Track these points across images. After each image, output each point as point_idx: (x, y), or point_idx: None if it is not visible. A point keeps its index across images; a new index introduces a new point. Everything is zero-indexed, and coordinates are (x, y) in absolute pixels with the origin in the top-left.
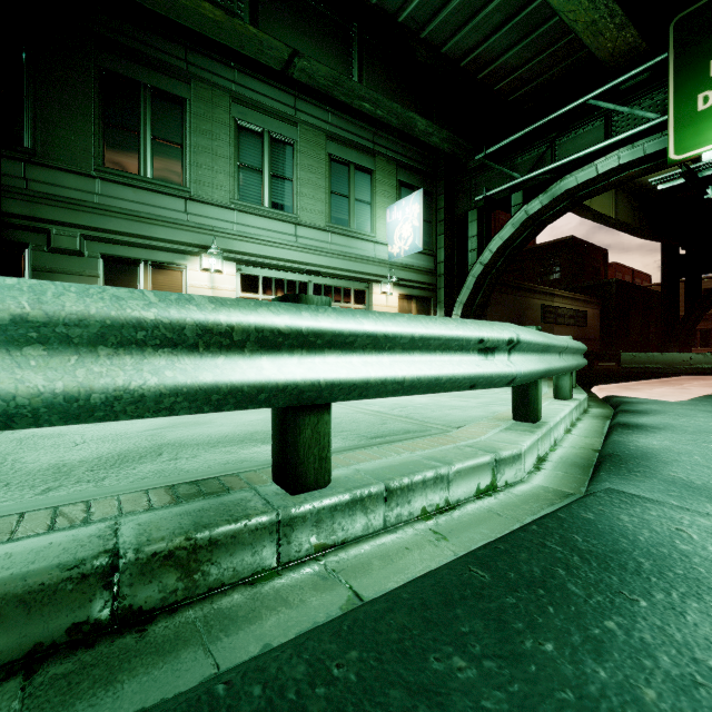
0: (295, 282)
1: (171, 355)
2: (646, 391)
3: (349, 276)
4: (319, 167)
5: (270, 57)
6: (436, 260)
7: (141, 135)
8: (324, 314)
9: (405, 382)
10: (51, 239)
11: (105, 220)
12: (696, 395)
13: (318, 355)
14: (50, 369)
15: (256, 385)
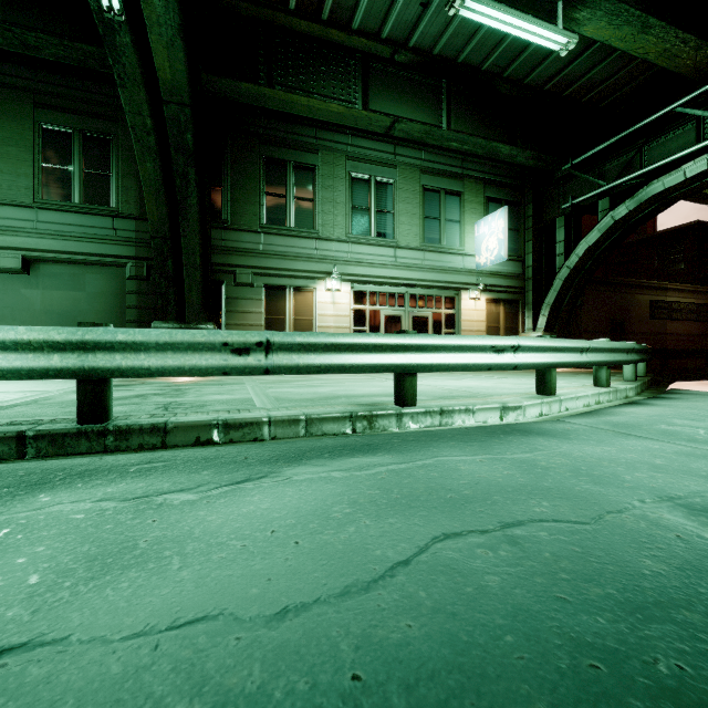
0: (394, 294)
1: (364, 354)
2: None
3: (440, 286)
4: (414, 198)
5: (377, 126)
6: (524, 265)
7: (287, 197)
8: (414, 338)
9: (450, 365)
10: (236, 277)
11: (266, 261)
12: None
13: (412, 354)
14: (336, 358)
15: (390, 364)
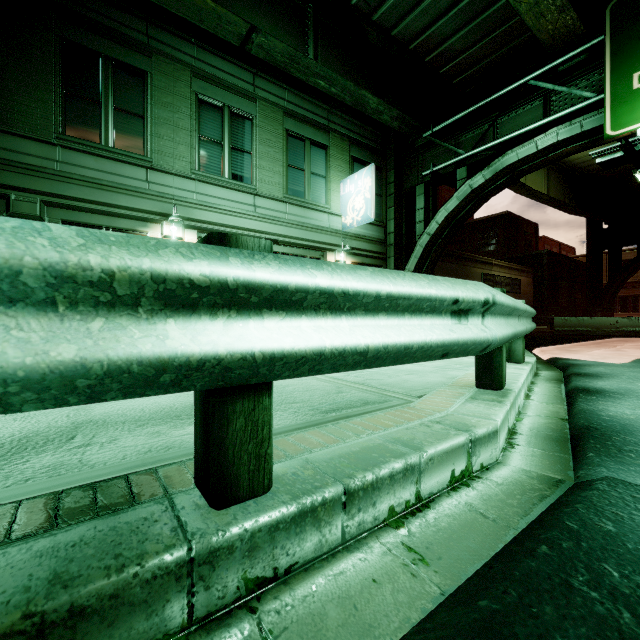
0: None
1: (4, 317)
2: (586, 353)
3: (305, 245)
4: (277, 141)
5: (229, 32)
6: (386, 231)
7: (103, 105)
8: (261, 261)
9: (369, 352)
10: (10, 205)
11: (65, 187)
12: (635, 357)
13: (253, 317)
14: None
15: (153, 362)
